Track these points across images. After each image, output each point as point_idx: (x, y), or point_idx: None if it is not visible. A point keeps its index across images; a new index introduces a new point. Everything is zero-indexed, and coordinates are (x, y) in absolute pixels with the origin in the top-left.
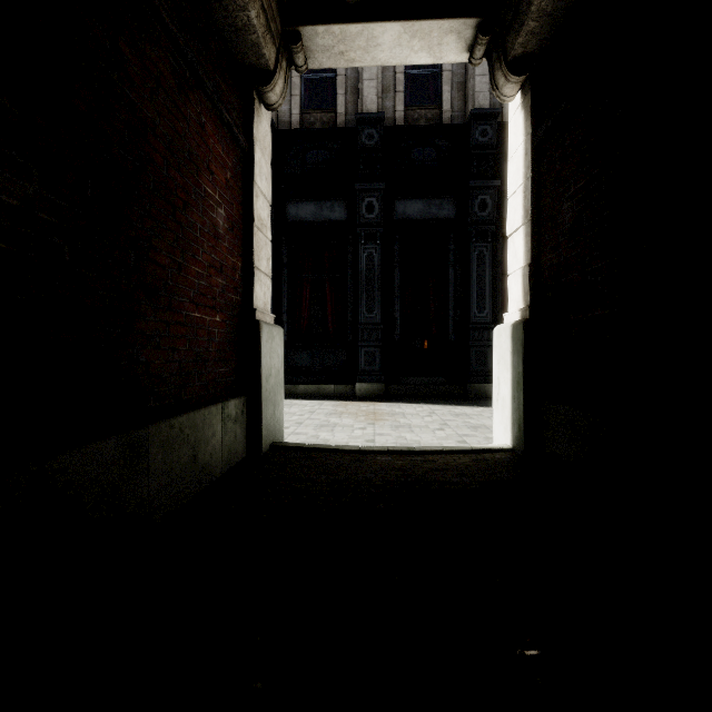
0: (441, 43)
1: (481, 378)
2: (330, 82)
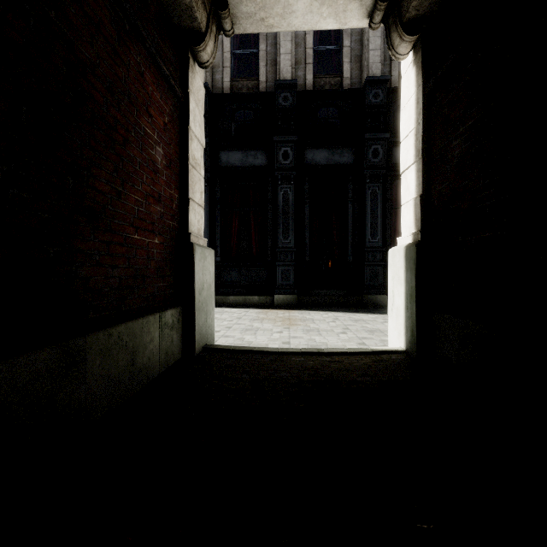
0: (345, 10)
1: (374, 291)
2: (254, 57)
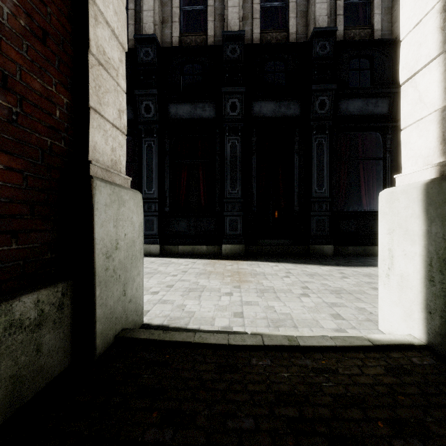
0: None
1: (320, 241)
2: (203, 13)
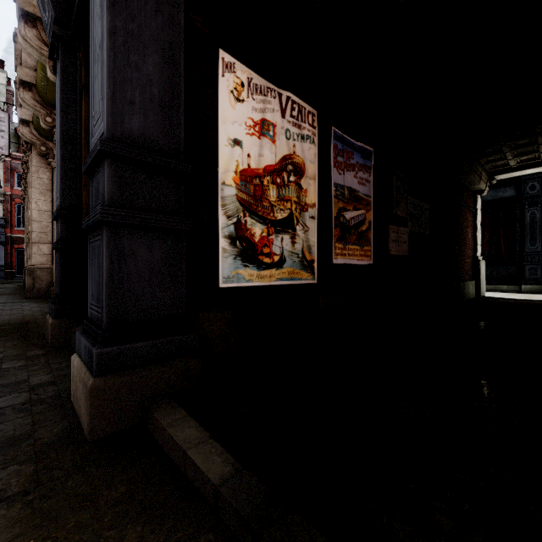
0: None
1: None
2: None
